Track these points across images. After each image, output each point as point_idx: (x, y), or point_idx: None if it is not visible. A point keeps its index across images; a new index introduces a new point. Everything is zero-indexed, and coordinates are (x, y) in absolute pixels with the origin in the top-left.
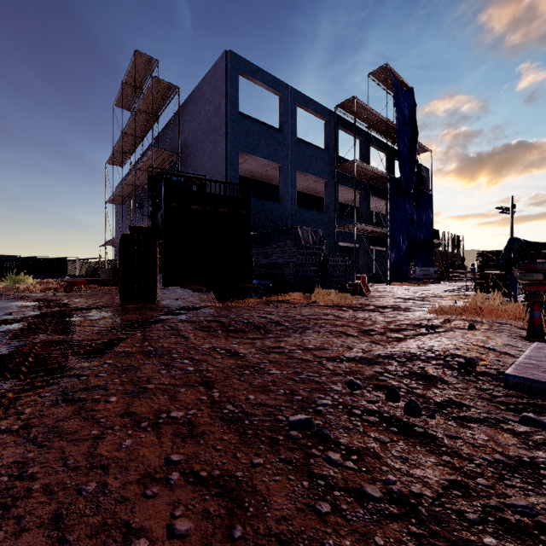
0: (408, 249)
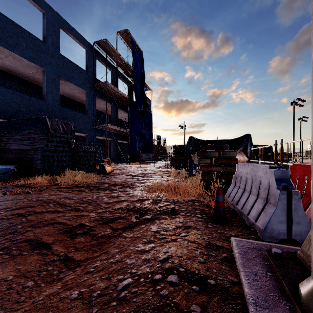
0: (140, 143)
